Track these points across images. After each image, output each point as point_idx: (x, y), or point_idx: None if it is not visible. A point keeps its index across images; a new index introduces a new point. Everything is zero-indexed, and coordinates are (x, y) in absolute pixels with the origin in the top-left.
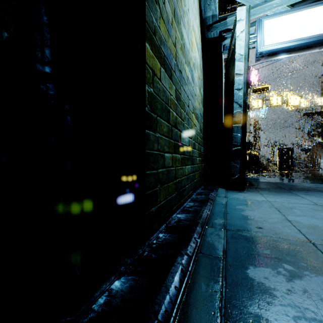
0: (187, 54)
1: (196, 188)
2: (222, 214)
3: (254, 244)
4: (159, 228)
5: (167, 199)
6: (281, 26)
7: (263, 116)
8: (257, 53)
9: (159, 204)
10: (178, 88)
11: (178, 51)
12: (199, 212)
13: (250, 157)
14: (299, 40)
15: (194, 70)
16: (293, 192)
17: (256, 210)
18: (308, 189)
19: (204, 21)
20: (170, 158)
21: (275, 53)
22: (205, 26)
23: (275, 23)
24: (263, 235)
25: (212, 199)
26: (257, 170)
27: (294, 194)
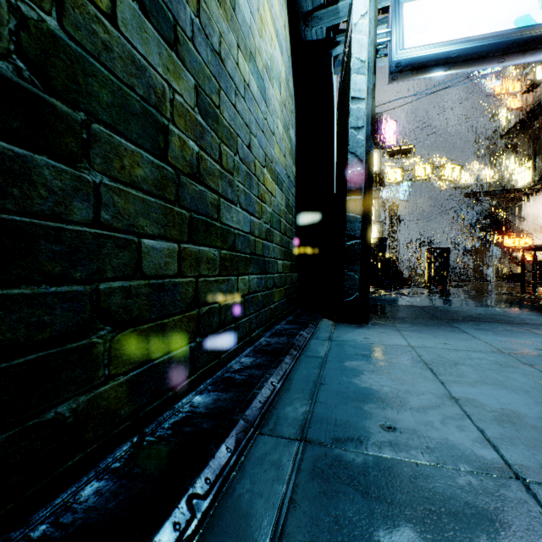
0: (247, 33)
1: (274, 321)
2: (311, 386)
3: (369, 502)
4: (104, 459)
5: (154, 361)
6: (434, 14)
7: (403, 197)
8: (391, 63)
9: (108, 385)
10: (211, 91)
11: (211, 4)
12: (254, 386)
13: (382, 262)
14: (465, 40)
15: (268, 81)
16: (455, 325)
17: (385, 370)
18: (479, 318)
19: (298, 4)
20: (170, 254)
21: (424, 65)
22: (300, 14)
23: (423, 8)
24: (396, 457)
25: (299, 345)
26: (393, 284)
27: (457, 329)
